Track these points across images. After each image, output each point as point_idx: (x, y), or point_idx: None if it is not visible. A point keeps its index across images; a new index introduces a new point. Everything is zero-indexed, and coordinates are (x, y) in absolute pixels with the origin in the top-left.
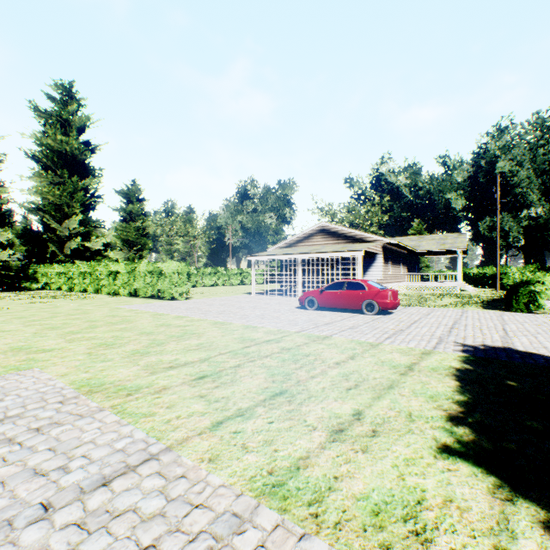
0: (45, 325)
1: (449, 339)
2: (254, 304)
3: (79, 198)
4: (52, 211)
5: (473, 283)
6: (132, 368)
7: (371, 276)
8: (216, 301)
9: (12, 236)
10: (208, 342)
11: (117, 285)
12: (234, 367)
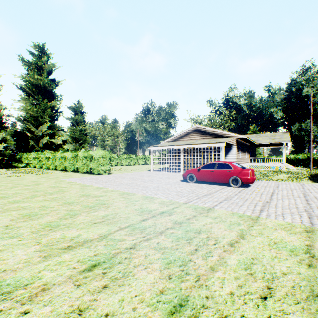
0: (1, 194)
1: (316, 213)
2: (152, 178)
3: (48, 113)
4: (32, 121)
5: (291, 164)
6: (31, 248)
7: (228, 159)
8: (127, 175)
9: (9, 136)
10: (112, 213)
11: (66, 165)
12: (129, 249)
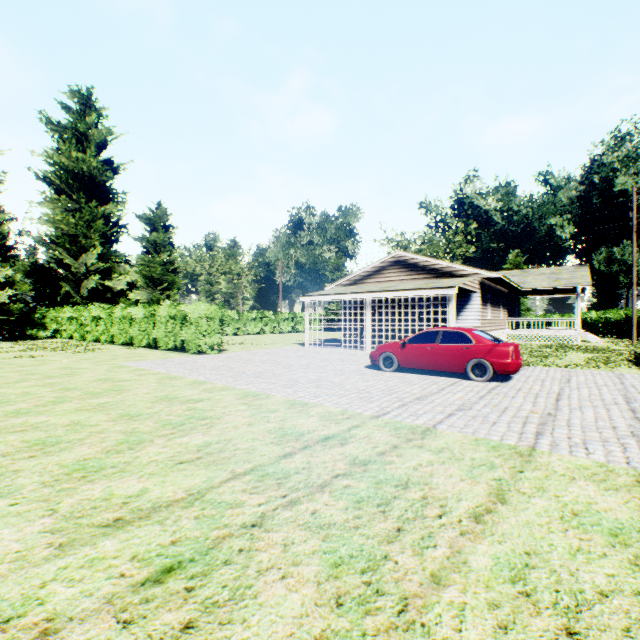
0: None
1: None
2: (307, 361)
3: (98, 228)
4: (67, 244)
5: (591, 330)
6: (33, 524)
7: (464, 322)
8: (256, 355)
9: (19, 274)
10: (220, 440)
11: (133, 334)
12: (250, 527)
